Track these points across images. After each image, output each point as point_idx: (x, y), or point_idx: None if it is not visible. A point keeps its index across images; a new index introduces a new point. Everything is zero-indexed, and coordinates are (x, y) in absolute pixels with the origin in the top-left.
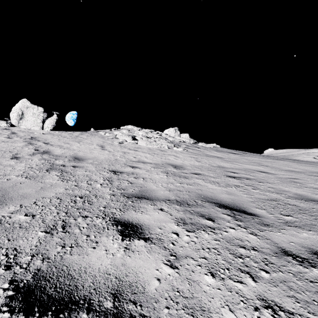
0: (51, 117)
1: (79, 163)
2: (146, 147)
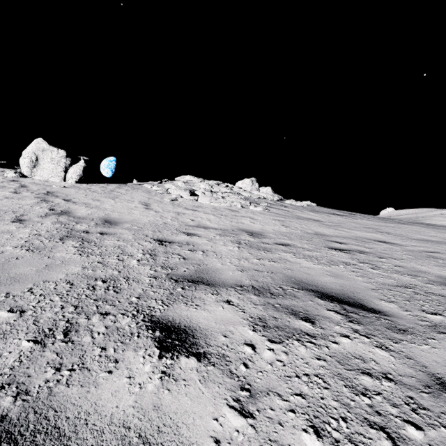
0: (76, 163)
1: (110, 229)
2: (210, 205)
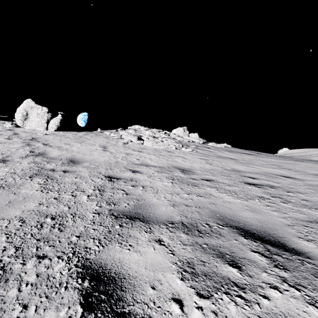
0: (55, 117)
1: (73, 167)
2: (152, 147)
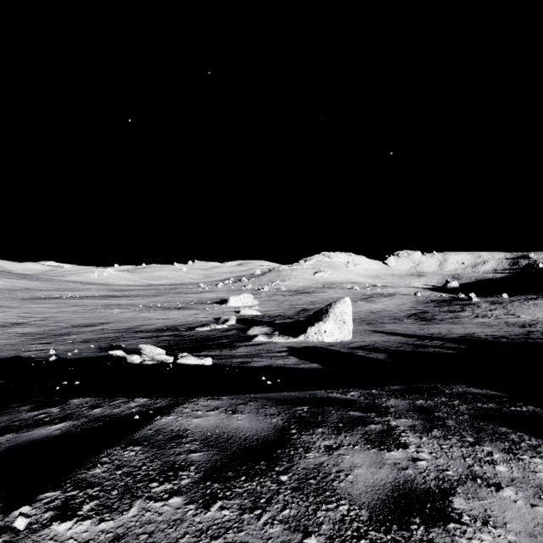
0: None
1: None
2: None
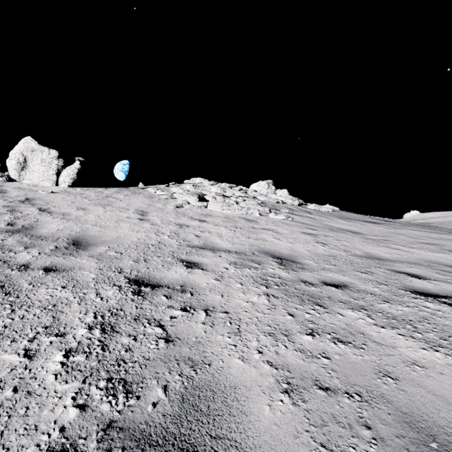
0: (71, 165)
1: (70, 258)
2: (221, 213)
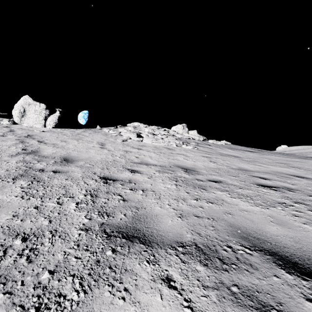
0: (53, 114)
1: (65, 167)
2: (151, 145)
